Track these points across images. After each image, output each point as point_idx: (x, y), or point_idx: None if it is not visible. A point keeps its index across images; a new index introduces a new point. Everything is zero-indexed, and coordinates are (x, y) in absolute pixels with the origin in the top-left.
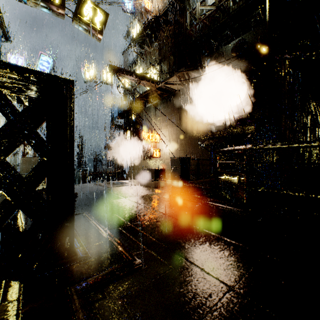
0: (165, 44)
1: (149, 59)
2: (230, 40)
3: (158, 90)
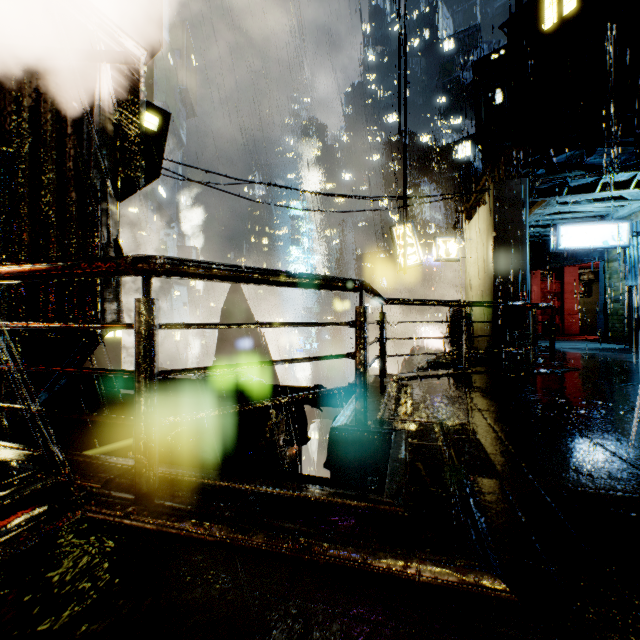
0: None
1: None
2: None
3: None
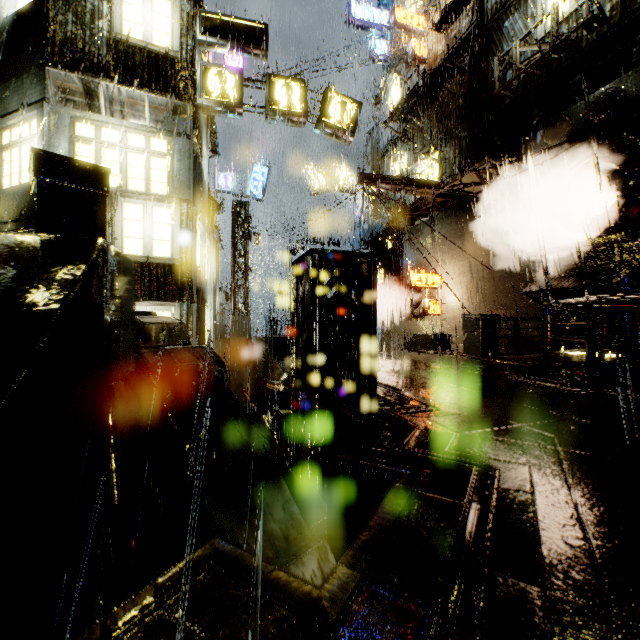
0: (452, 111)
1: (421, 141)
2: (584, 94)
3: (439, 197)
